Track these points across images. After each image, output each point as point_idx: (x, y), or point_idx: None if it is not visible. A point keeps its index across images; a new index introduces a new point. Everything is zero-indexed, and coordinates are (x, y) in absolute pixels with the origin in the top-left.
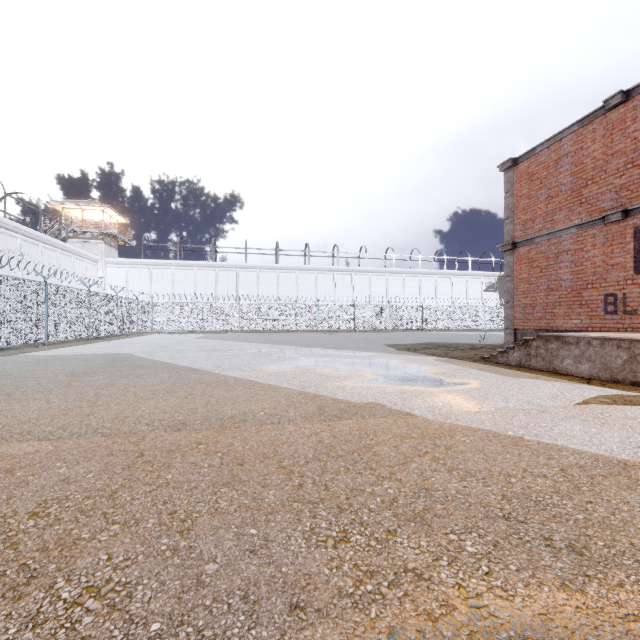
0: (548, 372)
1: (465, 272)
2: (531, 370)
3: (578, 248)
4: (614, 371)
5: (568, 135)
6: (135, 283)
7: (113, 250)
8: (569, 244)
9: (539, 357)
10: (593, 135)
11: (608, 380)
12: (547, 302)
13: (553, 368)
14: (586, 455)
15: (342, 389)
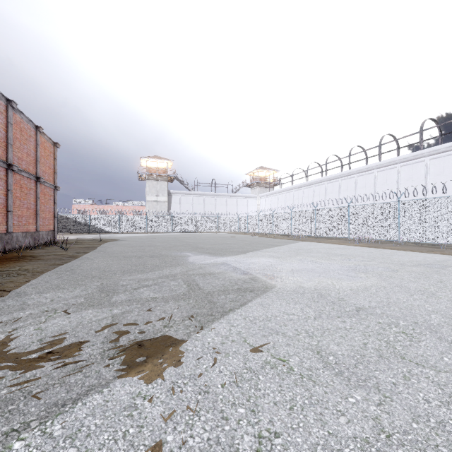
0: None
1: None
2: None
3: None
4: None
5: None
6: (267, 206)
7: (268, 189)
8: None
9: None
10: None
11: None
12: None
13: None
14: None
15: None
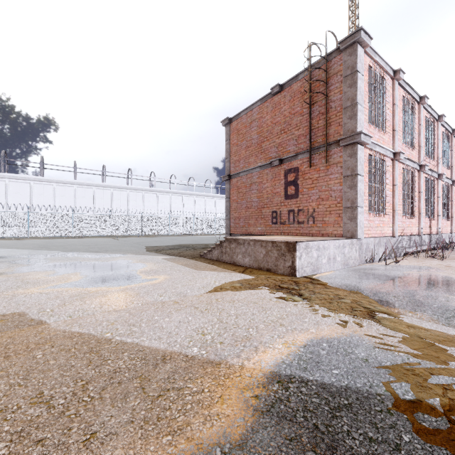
0: (229, 264)
1: (224, 196)
2: (221, 263)
3: (260, 181)
4: (260, 262)
5: (256, 107)
6: None
7: None
8: (256, 178)
9: (227, 254)
10: (267, 109)
11: (257, 268)
12: (246, 216)
13: (233, 261)
14: (143, 353)
15: (11, 298)
